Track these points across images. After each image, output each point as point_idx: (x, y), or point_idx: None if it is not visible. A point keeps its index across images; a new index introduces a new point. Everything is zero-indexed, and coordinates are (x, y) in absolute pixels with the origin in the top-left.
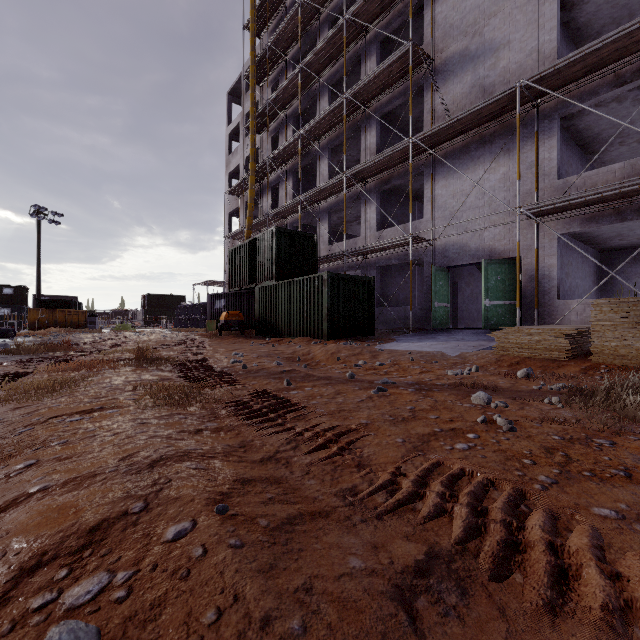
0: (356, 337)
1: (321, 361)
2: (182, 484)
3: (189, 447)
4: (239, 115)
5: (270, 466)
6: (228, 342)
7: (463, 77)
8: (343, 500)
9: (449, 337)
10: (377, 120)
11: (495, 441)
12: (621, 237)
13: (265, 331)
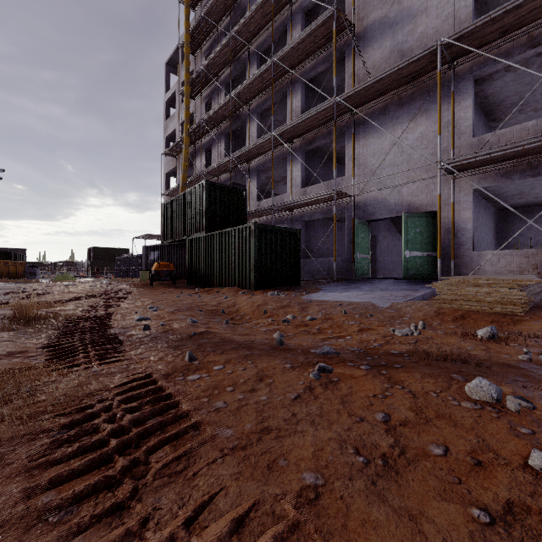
0: (283, 287)
1: (246, 314)
2: None
3: None
4: (176, 83)
5: None
6: (157, 292)
7: (383, 43)
8: None
9: (372, 287)
10: (302, 85)
11: None
12: (521, 195)
13: (196, 281)
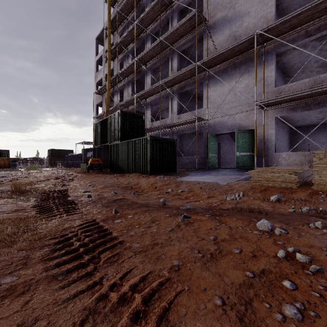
0: (166, 173)
1: (145, 189)
2: None
3: None
4: (102, 50)
5: None
6: (91, 176)
7: (224, 31)
8: None
9: (218, 173)
10: (177, 54)
11: (318, 295)
12: (303, 120)
13: (114, 170)
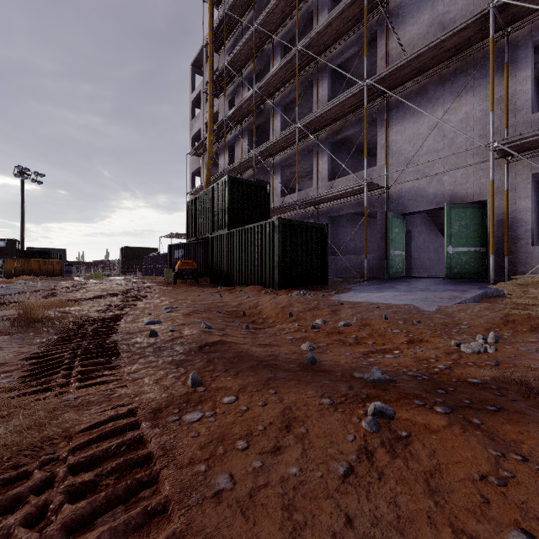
0: (309, 286)
1: (269, 317)
2: None
3: None
4: (200, 83)
5: None
6: (179, 291)
7: (420, 17)
8: None
9: (410, 286)
10: (329, 73)
11: None
12: None
13: (218, 279)
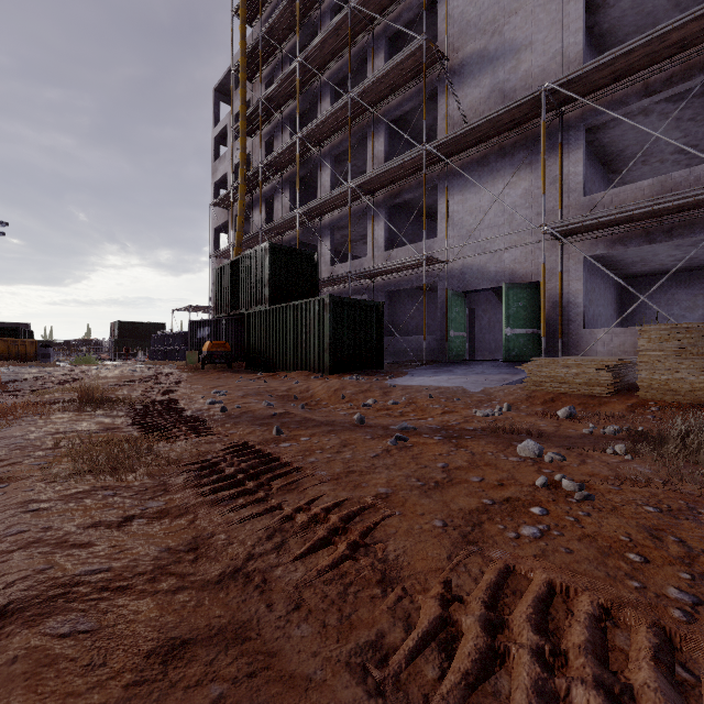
0: (363, 371)
1: (322, 400)
2: (6, 702)
3: (86, 566)
4: (227, 115)
5: (233, 593)
6: (211, 377)
7: (481, 80)
8: (362, 680)
9: (467, 370)
10: (386, 125)
11: (573, 519)
12: (644, 262)
13: (257, 364)
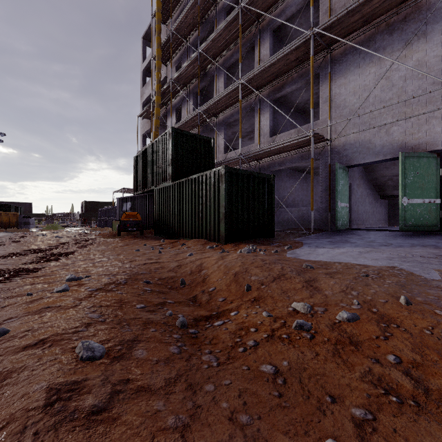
0: (256, 239)
1: (218, 291)
2: None
3: None
4: (150, 53)
5: None
6: (120, 244)
7: None
8: None
9: (366, 240)
10: (270, 33)
11: None
12: None
13: (162, 231)
